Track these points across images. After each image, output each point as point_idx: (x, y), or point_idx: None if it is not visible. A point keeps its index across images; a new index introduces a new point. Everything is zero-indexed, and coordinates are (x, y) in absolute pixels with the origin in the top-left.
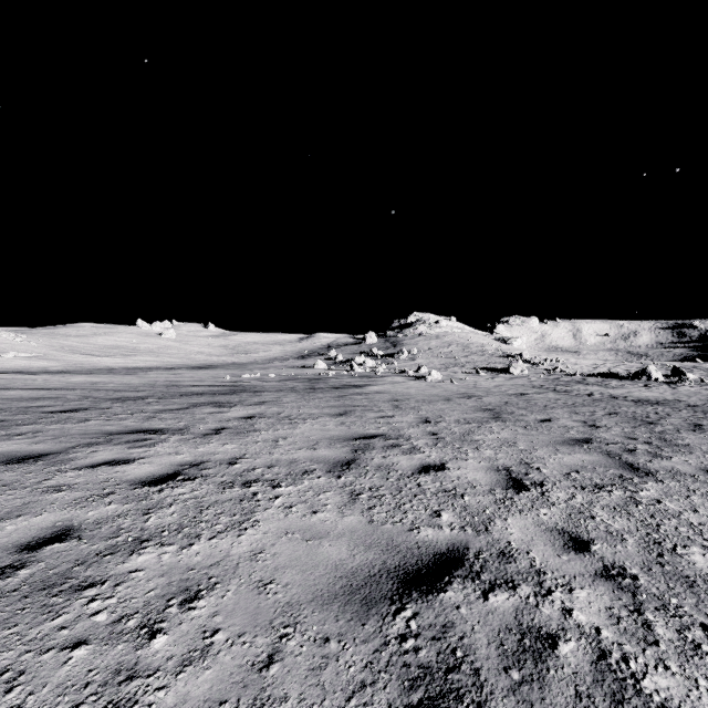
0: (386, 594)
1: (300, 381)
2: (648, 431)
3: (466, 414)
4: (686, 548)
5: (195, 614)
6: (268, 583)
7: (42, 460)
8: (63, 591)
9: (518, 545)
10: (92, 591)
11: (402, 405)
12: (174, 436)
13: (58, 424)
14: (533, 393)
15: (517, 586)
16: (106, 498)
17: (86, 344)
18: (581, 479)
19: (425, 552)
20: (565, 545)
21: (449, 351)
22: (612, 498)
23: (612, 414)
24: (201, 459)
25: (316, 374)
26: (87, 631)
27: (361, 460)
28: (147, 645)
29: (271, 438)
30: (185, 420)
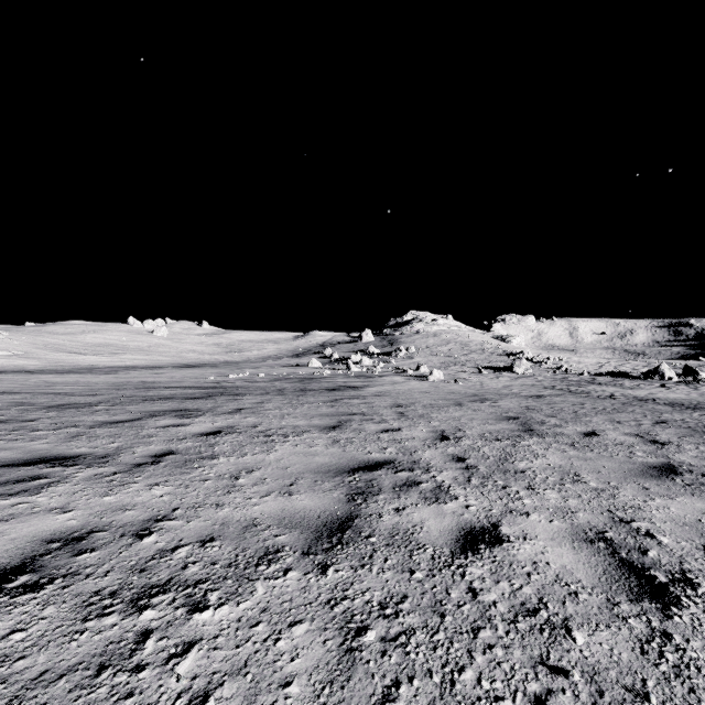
0: None
1: (291, 381)
2: None
3: (488, 425)
4: None
5: None
6: None
7: None
8: None
9: None
10: None
11: (407, 412)
12: (86, 469)
13: None
14: (550, 395)
15: None
16: None
17: (73, 342)
18: None
19: None
20: None
21: (448, 349)
22: None
23: (661, 423)
24: (95, 523)
25: (310, 373)
26: None
27: (361, 520)
28: None
29: (230, 471)
30: (122, 440)
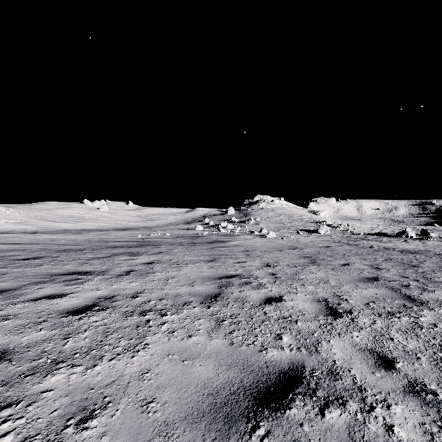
0: (243, 412)
1: (185, 238)
2: (414, 272)
3: (293, 260)
4: None
5: (86, 435)
6: (150, 402)
7: (1, 295)
8: None
9: (341, 364)
10: (7, 411)
11: (251, 254)
12: (97, 276)
13: (20, 268)
14: (335, 246)
15: (345, 403)
16: (39, 325)
17: (51, 215)
18: (377, 308)
19: (272, 371)
20: (376, 364)
21: (280, 219)
22: (402, 323)
23: (388, 260)
24: (113, 294)
25: (196, 233)
26: None
27: (224, 294)
28: None
29: (163, 278)
30: (107, 265)
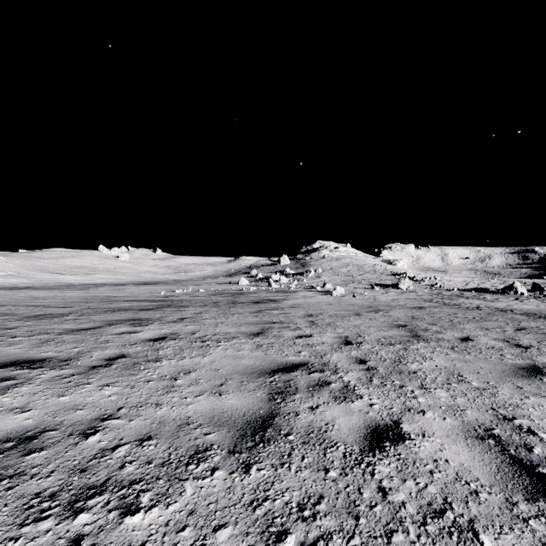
0: None
1: (224, 295)
2: None
3: (383, 331)
4: None
5: None
6: None
7: None
8: None
9: None
10: None
11: (317, 321)
12: (49, 371)
13: None
14: (429, 306)
15: None
16: None
17: (55, 265)
18: None
19: None
20: None
21: (347, 270)
22: None
23: (521, 330)
24: (48, 423)
25: (240, 289)
26: None
27: (281, 418)
28: None
29: (170, 373)
30: (83, 345)
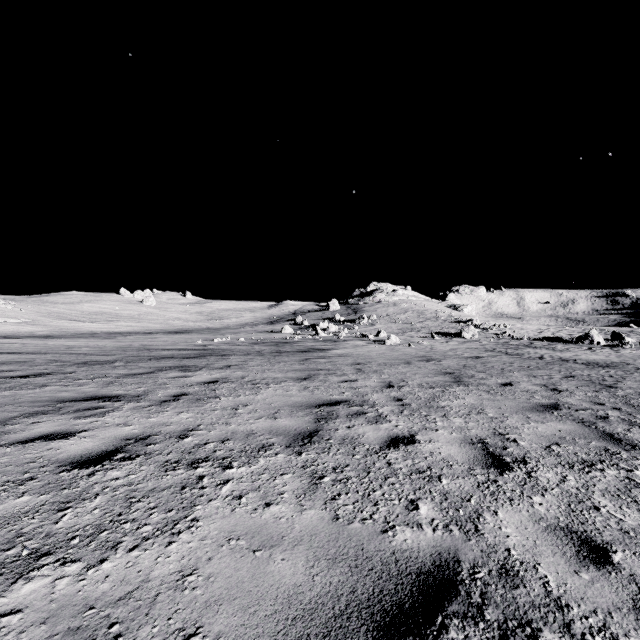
0: None
1: (267, 344)
2: (612, 396)
3: (427, 377)
4: None
5: None
6: (191, 634)
7: None
8: None
9: (520, 556)
10: None
11: (364, 368)
12: (129, 403)
13: (11, 390)
14: (488, 356)
15: (537, 634)
16: (22, 486)
17: (72, 311)
18: (565, 454)
19: (405, 569)
20: (579, 555)
21: (406, 317)
22: (608, 479)
23: (569, 377)
24: (150, 431)
25: (283, 338)
26: None
27: (324, 432)
28: None
29: (231, 405)
30: (145, 386)
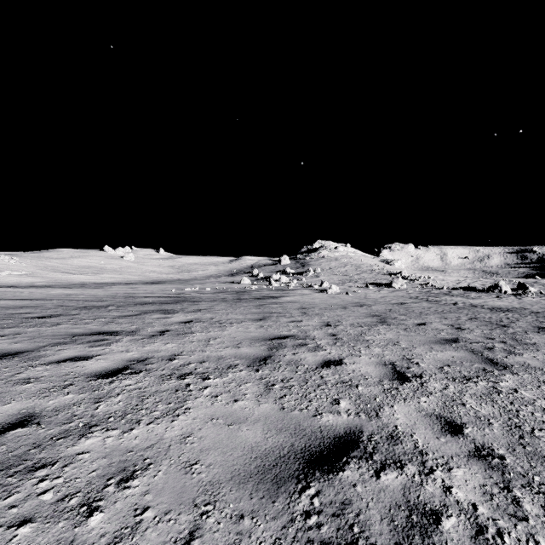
0: (293, 473)
1: (229, 293)
2: (503, 333)
3: (359, 319)
4: (542, 431)
5: (129, 493)
6: (193, 464)
7: (18, 357)
8: (18, 472)
9: (403, 429)
10: (43, 471)
11: (308, 312)
12: (126, 337)
13: (35, 327)
14: (411, 302)
15: (404, 466)
16: (66, 389)
17: (65, 265)
18: (452, 372)
19: (326, 435)
20: (442, 429)
21: (345, 270)
22: (478, 388)
23: (473, 319)
24: (147, 356)
25: (242, 288)
26: (34, 509)
27: (275, 357)
28: (84, 523)
29: (204, 339)
30: (136, 324)
